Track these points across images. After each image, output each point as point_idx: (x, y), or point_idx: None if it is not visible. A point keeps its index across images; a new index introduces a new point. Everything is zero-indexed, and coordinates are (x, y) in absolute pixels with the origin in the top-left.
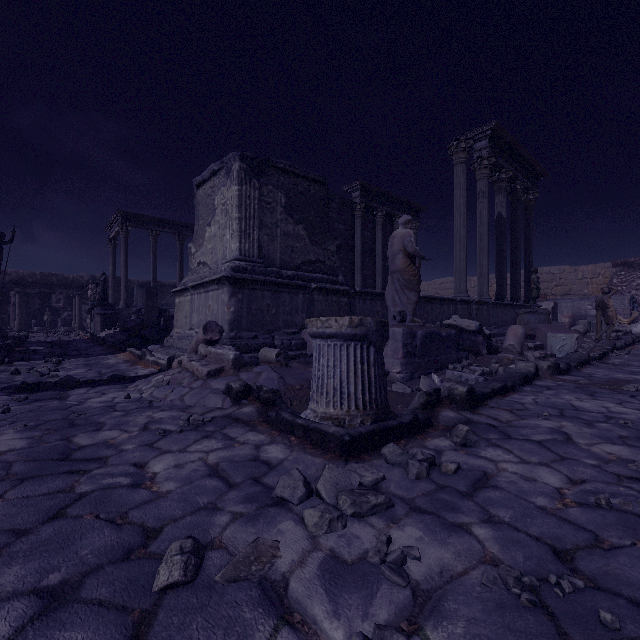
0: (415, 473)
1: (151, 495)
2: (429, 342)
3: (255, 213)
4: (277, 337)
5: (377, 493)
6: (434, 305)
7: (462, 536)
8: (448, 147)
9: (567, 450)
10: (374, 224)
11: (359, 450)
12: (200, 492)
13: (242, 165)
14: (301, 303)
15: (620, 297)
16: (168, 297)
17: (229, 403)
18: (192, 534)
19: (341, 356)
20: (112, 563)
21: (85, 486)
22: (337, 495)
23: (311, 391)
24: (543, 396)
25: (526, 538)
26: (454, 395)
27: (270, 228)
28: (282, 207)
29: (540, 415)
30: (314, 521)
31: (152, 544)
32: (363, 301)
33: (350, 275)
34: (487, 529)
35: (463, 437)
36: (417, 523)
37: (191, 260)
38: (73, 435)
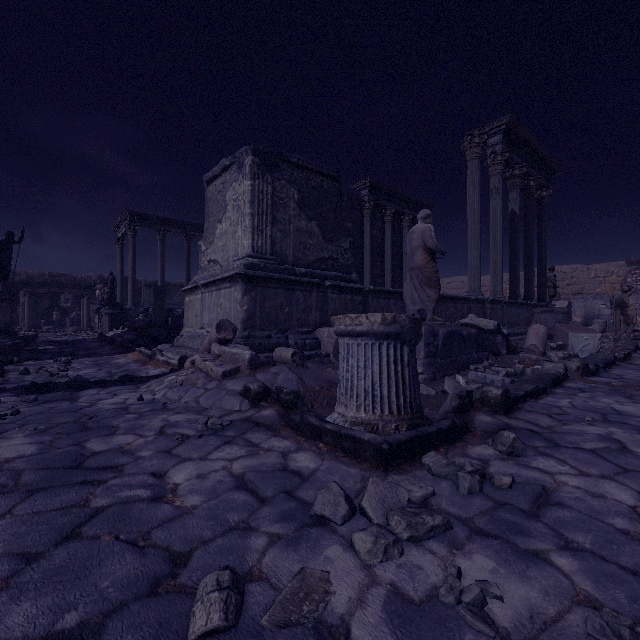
0: (467, 487)
1: (174, 511)
2: (451, 341)
3: (268, 209)
4: (291, 336)
5: (432, 512)
6: (448, 304)
7: (542, 567)
8: (461, 142)
9: (627, 460)
10: (383, 222)
11: (398, 459)
12: (229, 508)
13: (255, 159)
14: (315, 301)
15: (635, 296)
16: (175, 297)
17: (247, 405)
18: (226, 561)
19: (373, 356)
20: (137, 599)
21: (101, 499)
22: (387, 515)
23: (338, 393)
24: (579, 399)
25: (619, 571)
26: (488, 398)
27: (283, 224)
28: (295, 203)
29: (583, 420)
30: (367, 547)
31: (181, 573)
32: (377, 300)
33: (359, 274)
34: (568, 558)
35: (510, 445)
36: (484, 550)
37: (201, 258)
38: (85, 440)
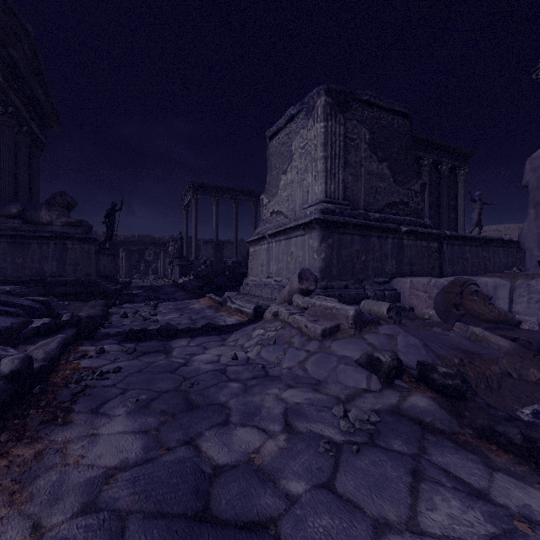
0: None
1: None
2: None
3: (340, 151)
4: (368, 287)
5: None
6: None
7: None
8: (533, 70)
9: None
10: (419, 173)
11: None
12: None
13: (327, 99)
14: (390, 249)
15: None
16: (225, 251)
17: (377, 383)
18: None
19: None
20: None
21: None
22: None
23: None
24: None
25: None
26: None
27: (354, 167)
28: (366, 144)
29: None
30: None
31: None
32: (451, 247)
33: None
34: None
35: None
36: None
37: (263, 211)
38: (197, 433)
